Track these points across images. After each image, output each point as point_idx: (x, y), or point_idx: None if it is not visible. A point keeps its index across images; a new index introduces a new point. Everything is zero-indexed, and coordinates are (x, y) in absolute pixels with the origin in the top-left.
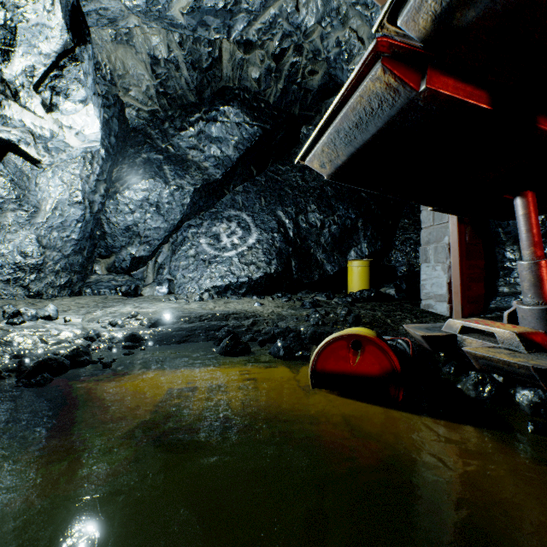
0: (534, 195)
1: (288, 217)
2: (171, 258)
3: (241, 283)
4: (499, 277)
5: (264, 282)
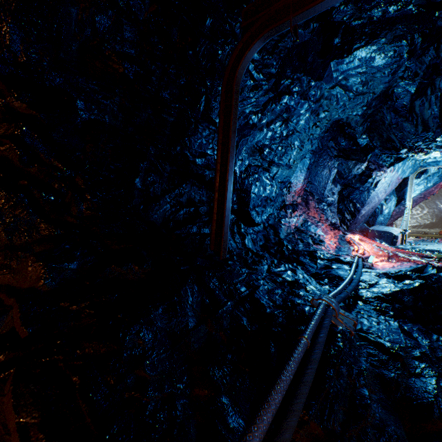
0: None
1: (440, 203)
2: None
3: (421, 225)
4: None
5: (430, 225)
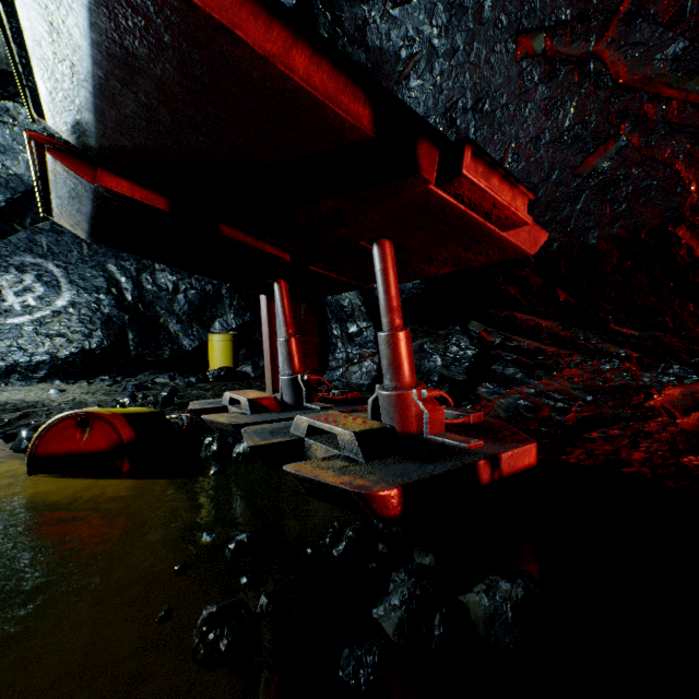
0: (286, 282)
1: (125, 274)
2: None
3: (38, 363)
4: (330, 352)
5: (80, 361)
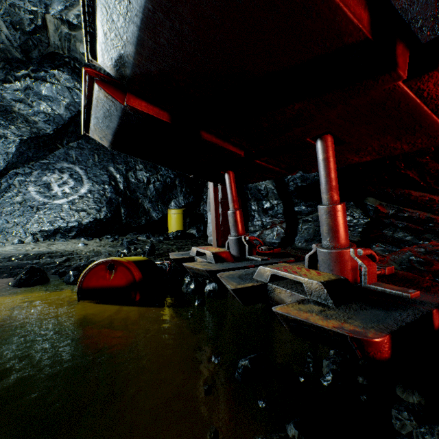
0: (233, 173)
1: (119, 173)
2: None
3: (71, 227)
4: (249, 221)
5: (94, 226)
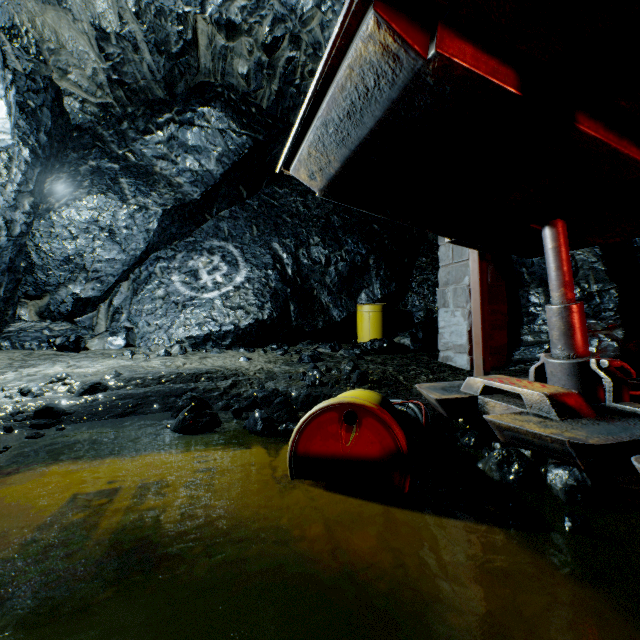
0: (565, 225)
1: (286, 251)
2: (131, 300)
3: (225, 332)
4: (523, 324)
5: (255, 331)
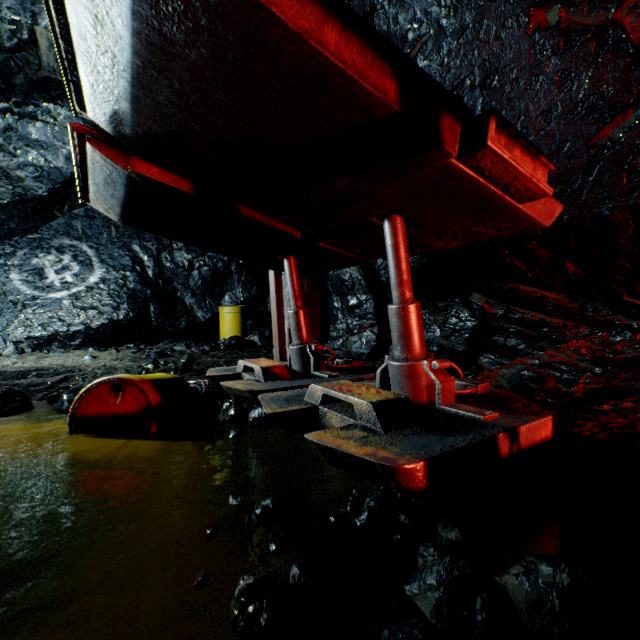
0: (295, 258)
1: (147, 254)
2: None
3: (74, 332)
4: (331, 323)
5: (110, 331)
